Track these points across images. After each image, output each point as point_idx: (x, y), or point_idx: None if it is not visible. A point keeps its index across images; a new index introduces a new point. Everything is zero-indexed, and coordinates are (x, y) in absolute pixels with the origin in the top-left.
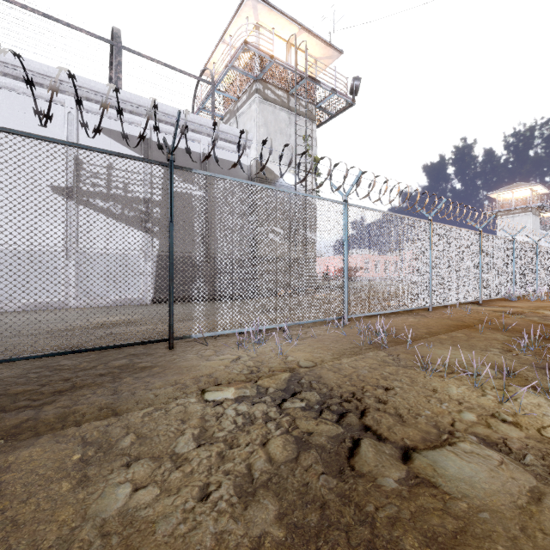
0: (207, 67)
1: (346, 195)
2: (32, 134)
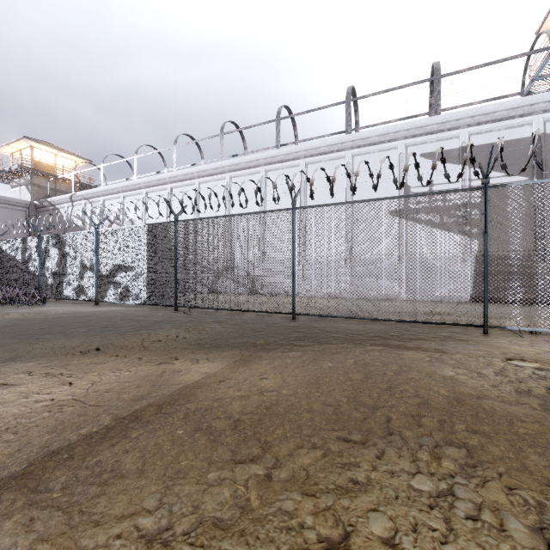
0: (545, 23)
1: None
2: (394, 197)
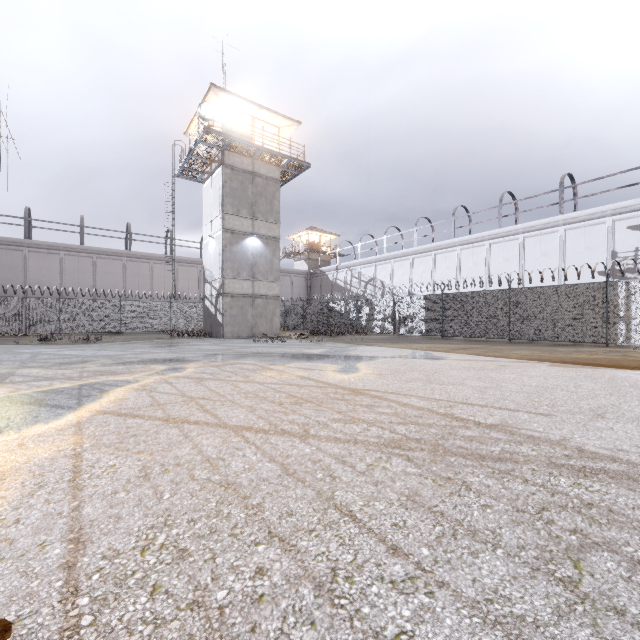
0: None
1: None
2: (562, 285)
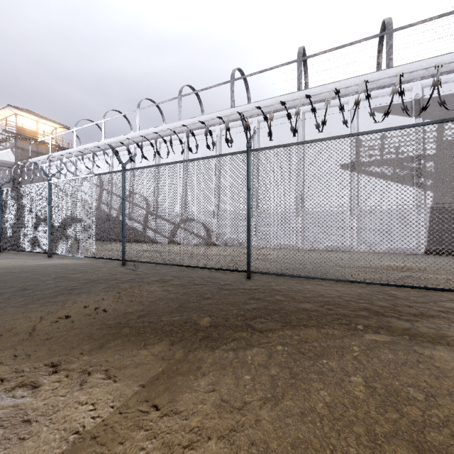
0: None
1: None
2: (373, 130)
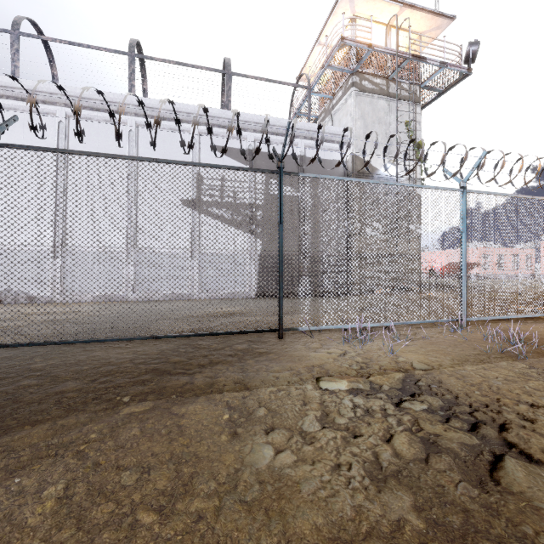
0: (302, 72)
1: (465, 181)
2: (180, 161)
